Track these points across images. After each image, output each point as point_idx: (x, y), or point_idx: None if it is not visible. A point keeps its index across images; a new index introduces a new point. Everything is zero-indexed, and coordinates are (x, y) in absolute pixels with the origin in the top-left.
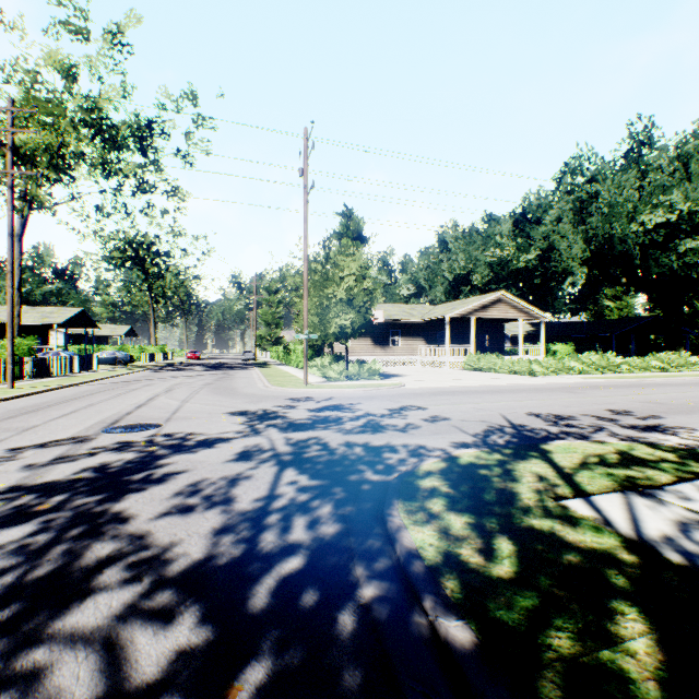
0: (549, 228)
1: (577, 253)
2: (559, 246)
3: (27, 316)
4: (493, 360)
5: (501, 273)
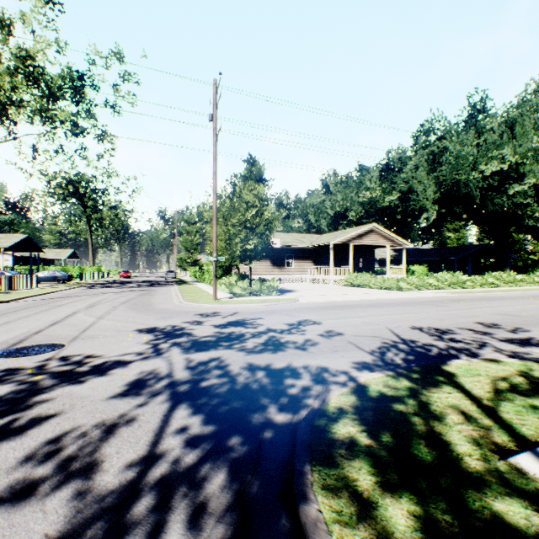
0: (409, 175)
1: (430, 195)
2: (417, 189)
3: None
4: (368, 278)
5: (371, 210)
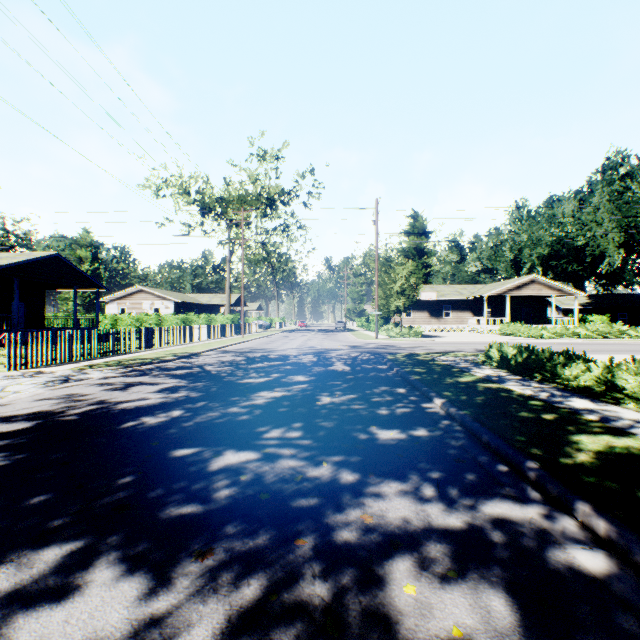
0: (586, 218)
1: (613, 238)
2: (595, 232)
3: (214, 300)
4: (517, 328)
5: (561, 251)
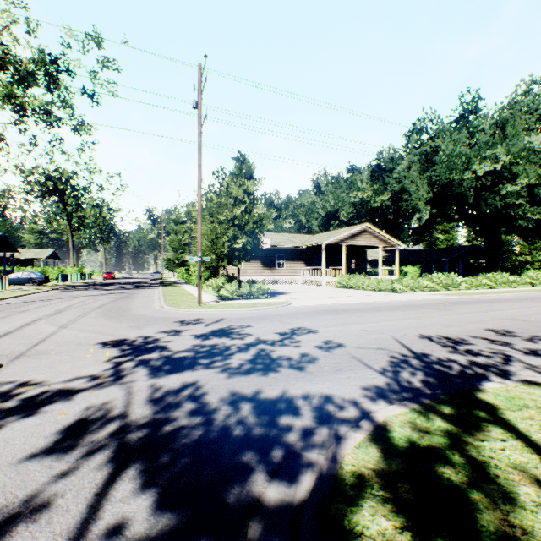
0: (402, 175)
1: (423, 195)
2: (409, 189)
3: None
4: (361, 280)
5: (362, 211)
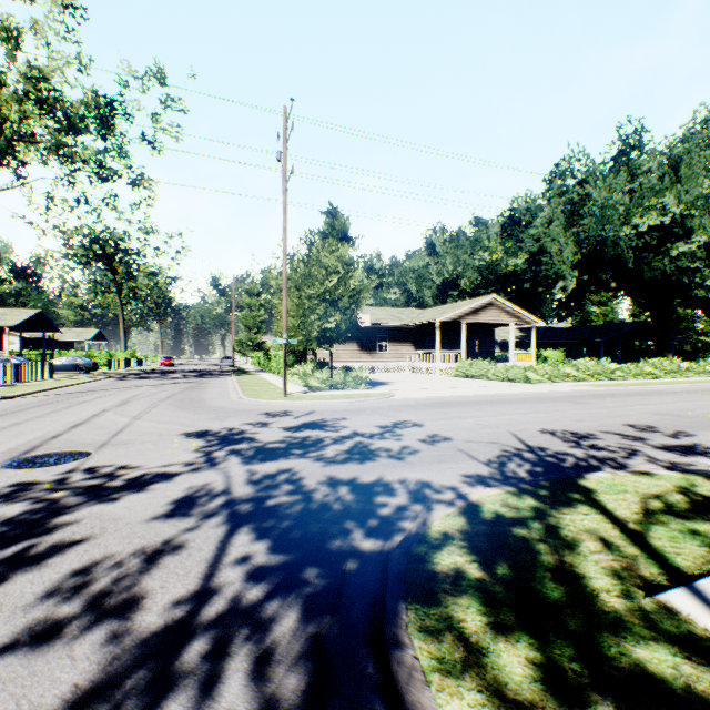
0: (540, 231)
1: (568, 257)
2: (550, 249)
3: None
4: (485, 367)
5: (490, 277)
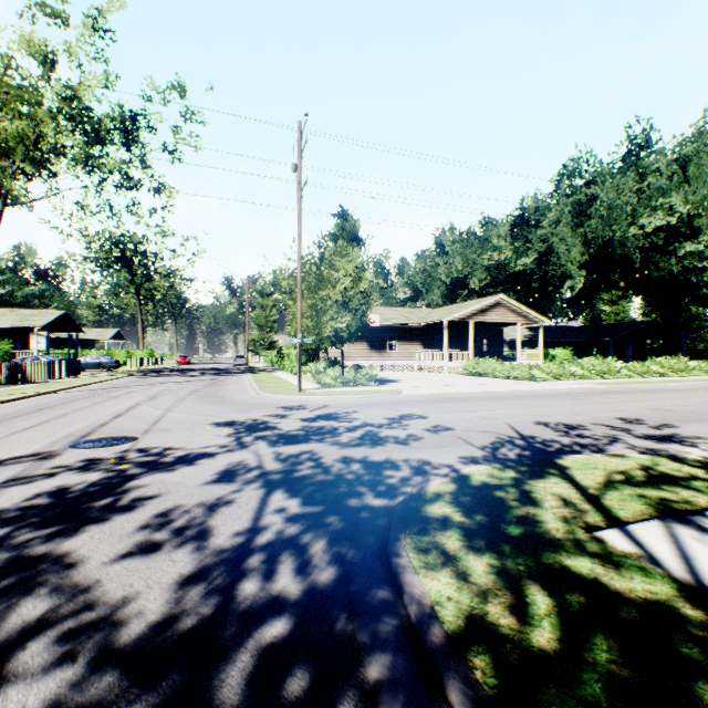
0: (548, 231)
1: (575, 257)
2: (558, 249)
3: (6, 318)
4: (492, 365)
5: (499, 277)
